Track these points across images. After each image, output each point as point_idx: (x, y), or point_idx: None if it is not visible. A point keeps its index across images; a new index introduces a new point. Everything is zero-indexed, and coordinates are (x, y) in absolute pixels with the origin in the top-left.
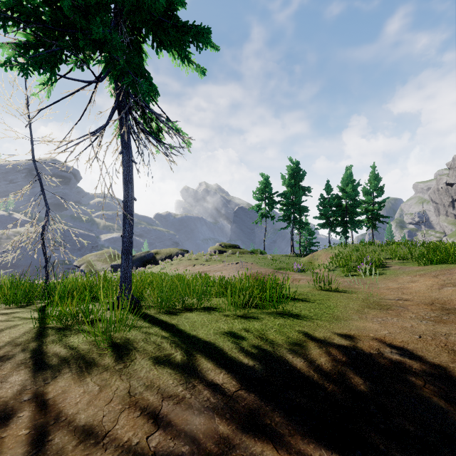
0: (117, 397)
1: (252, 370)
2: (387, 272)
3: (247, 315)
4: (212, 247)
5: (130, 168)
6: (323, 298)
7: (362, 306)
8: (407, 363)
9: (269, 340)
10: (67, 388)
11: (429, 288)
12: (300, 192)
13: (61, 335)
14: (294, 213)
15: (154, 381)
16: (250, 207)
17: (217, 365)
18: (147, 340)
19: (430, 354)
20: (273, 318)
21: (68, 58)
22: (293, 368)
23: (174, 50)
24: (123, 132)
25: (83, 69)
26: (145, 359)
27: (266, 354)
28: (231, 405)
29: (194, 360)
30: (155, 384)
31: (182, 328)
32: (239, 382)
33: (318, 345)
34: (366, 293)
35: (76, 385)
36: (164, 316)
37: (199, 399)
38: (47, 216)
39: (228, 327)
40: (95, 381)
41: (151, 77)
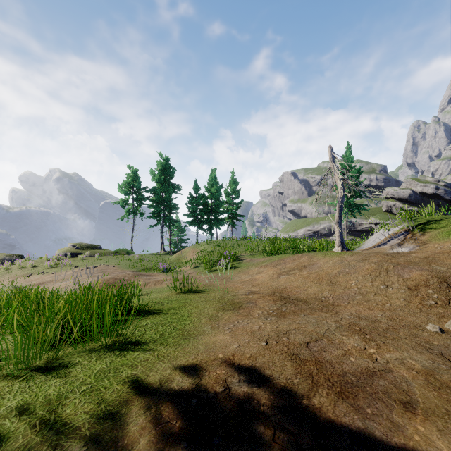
0: None
1: None
2: (241, 265)
3: (51, 364)
4: (62, 249)
5: None
6: (179, 304)
7: (217, 308)
8: (255, 398)
9: (59, 423)
10: None
11: (271, 278)
12: (170, 189)
13: None
14: (164, 210)
15: None
16: (115, 202)
17: None
18: None
19: (277, 369)
20: (95, 359)
21: None
22: None
23: None
24: None
25: None
26: None
27: None
28: None
29: None
30: None
31: None
32: None
33: (146, 405)
34: (223, 290)
35: None
36: None
37: None
38: None
39: None
40: None
41: None
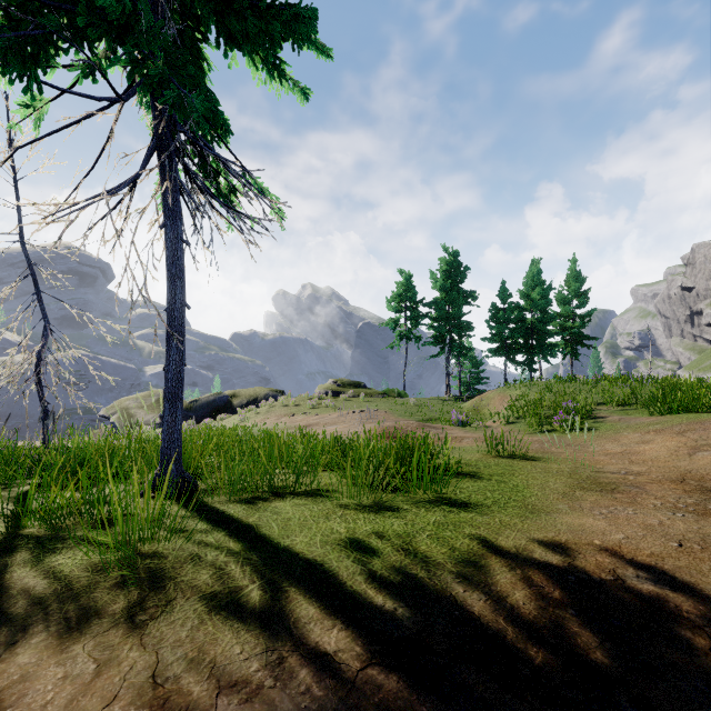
0: (128, 689)
1: (392, 621)
2: (601, 426)
3: (380, 505)
4: (322, 386)
5: (178, 253)
6: (503, 471)
7: (570, 485)
8: (670, 600)
9: (420, 554)
10: (32, 669)
11: (674, 454)
12: (460, 299)
13: (44, 550)
14: (451, 332)
15: (205, 649)
16: (382, 323)
17: (327, 609)
18: (201, 559)
19: (706, 580)
20: (424, 510)
21: (59, 49)
22: (466, 615)
23: (255, 55)
24: (167, 190)
25: (95, 79)
26: (193, 599)
27: (417, 585)
28: (352, 704)
29: (285, 599)
30: (207, 655)
31: (266, 532)
32: (367, 649)
33: (508, 565)
34: (572, 462)
35: (51, 662)
36: (235, 509)
37: (290, 689)
38: (45, 335)
39: (347, 529)
40: (91, 651)
41: (216, 98)
